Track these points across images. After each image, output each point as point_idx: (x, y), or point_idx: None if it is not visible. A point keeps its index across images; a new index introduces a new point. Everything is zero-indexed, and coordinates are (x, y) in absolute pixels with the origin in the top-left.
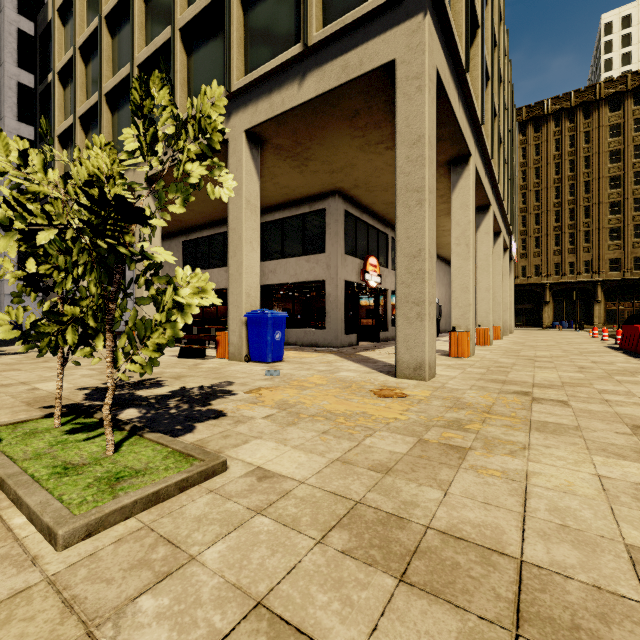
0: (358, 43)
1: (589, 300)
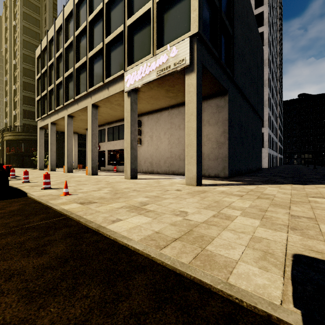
0: None
1: None
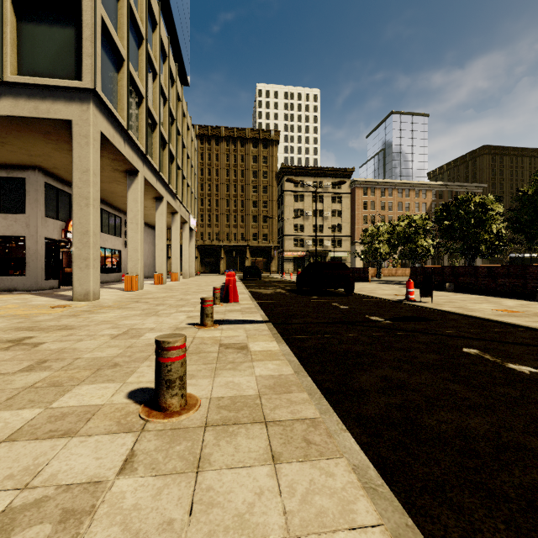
0: (46, 98)
1: (244, 257)
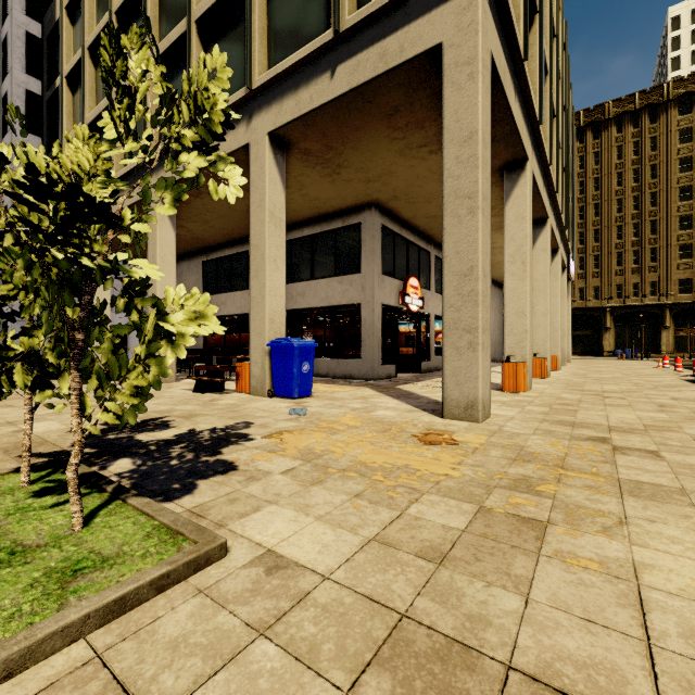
0: (398, 26)
1: (656, 326)
